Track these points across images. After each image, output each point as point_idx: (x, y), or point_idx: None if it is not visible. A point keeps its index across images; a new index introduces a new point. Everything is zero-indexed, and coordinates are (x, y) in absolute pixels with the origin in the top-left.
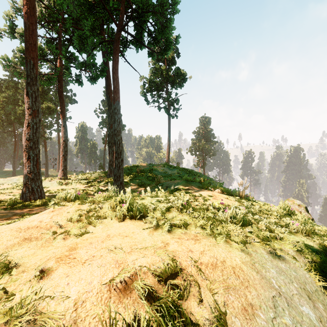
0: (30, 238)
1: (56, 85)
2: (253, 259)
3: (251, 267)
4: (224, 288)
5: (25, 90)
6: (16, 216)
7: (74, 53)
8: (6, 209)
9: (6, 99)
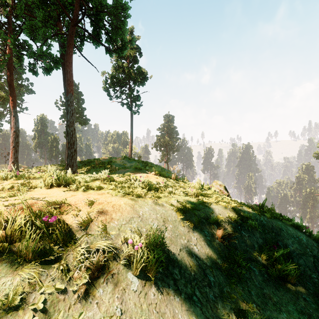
0: None
1: None
2: (136, 203)
3: (129, 206)
4: (98, 212)
5: None
6: None
7: (27, 41)
8: None
9: None
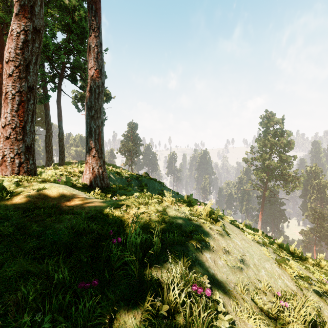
0: None
1: None
2: None
3: None
4: None
5: None
6: None
7: None
8: None
9: None
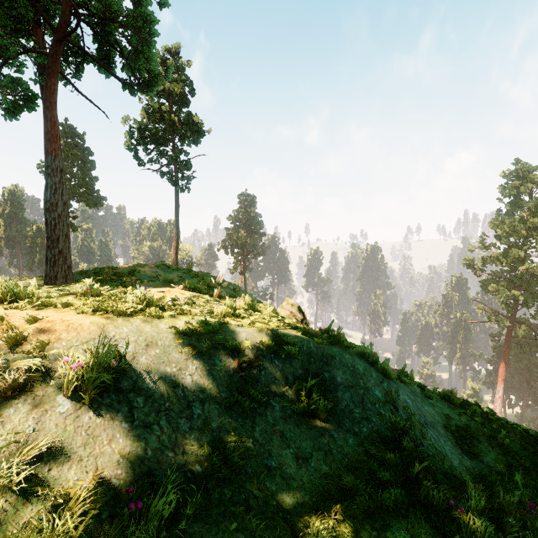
0: None
1: None
2: (112, 323)
3: (98, 325)
4: (41, 331)
5: None
6: None
7: None
8: None
9: None
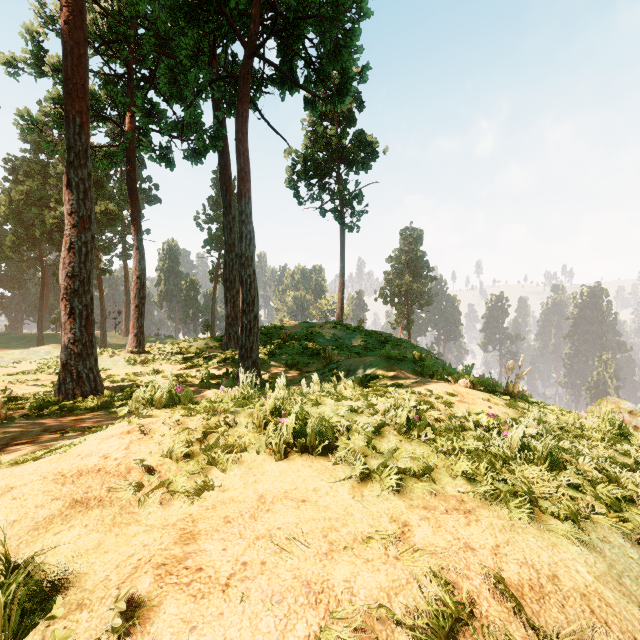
0: (87, 500)
1: (121, 169)
2: (612, 566)
3: (621, 592)
4: None
5: (64, 177)
6: (49, 435)
7: (158, 104)
8: (29, 416)
9: (25, 197)
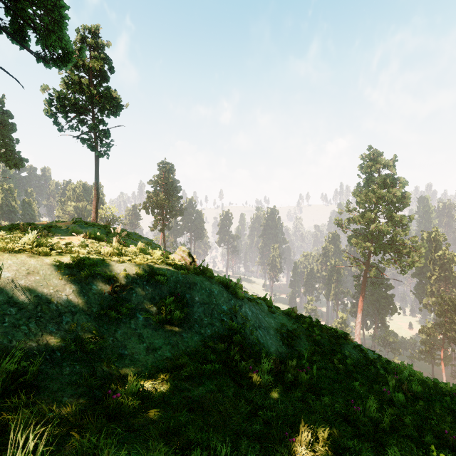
0: None
1: None
2: None
3: None
4: None
5: None
6: None
7: None
8: None
9: None
